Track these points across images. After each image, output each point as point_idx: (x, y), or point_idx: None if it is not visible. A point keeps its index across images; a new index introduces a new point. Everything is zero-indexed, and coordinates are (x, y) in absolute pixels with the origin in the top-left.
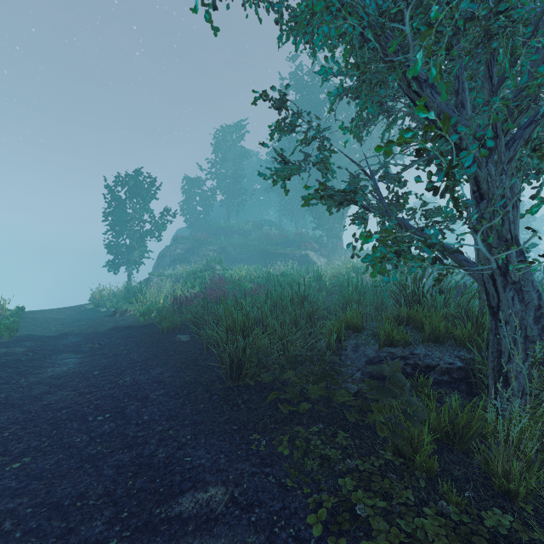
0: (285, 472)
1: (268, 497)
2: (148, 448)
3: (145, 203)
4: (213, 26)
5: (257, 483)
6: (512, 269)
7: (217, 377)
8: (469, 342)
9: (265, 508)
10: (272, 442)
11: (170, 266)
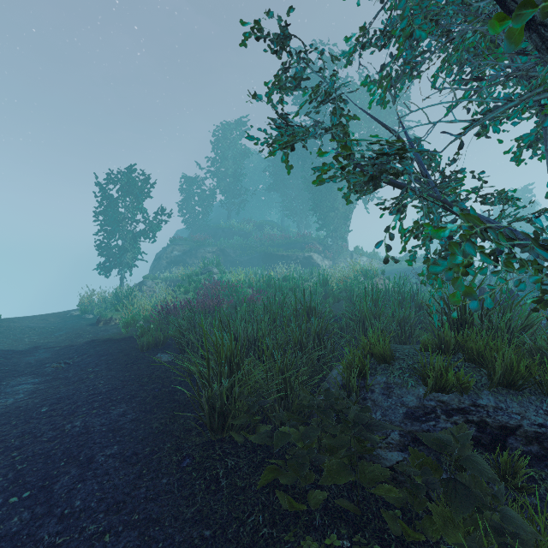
0: None
1: None
2: None
3: (139, 202)
4: None
5: None
6: None
7: (195, 423)
8: None
9: None
10: None
11: (166, 269)
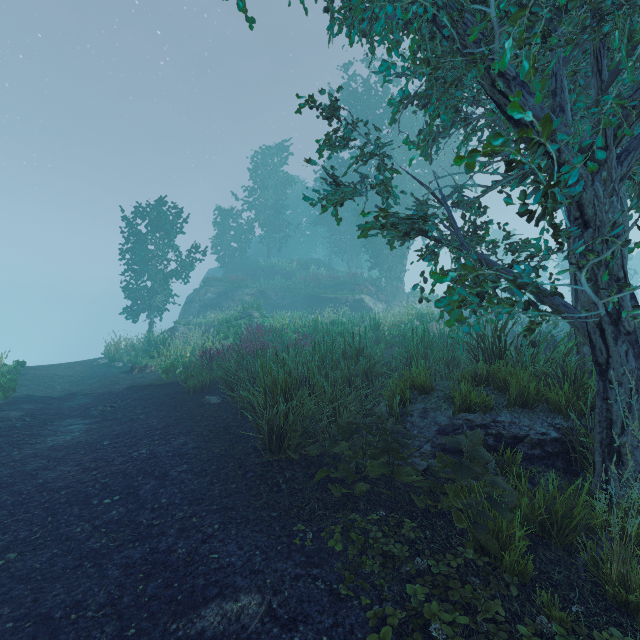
0: (337, 574)
1: (315, 609)
2: (165, 541)
3: (170, 238)
4: (248, 17)
5: (301, 589)
6: (625, 315)
7: (253, 449)
8: (566, 408)
9: (312, 625)
10: (321, 534)
11: (199, 313)
